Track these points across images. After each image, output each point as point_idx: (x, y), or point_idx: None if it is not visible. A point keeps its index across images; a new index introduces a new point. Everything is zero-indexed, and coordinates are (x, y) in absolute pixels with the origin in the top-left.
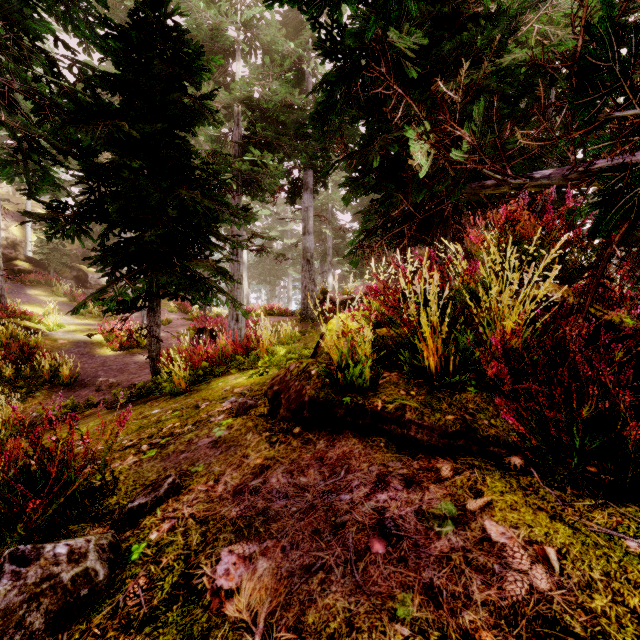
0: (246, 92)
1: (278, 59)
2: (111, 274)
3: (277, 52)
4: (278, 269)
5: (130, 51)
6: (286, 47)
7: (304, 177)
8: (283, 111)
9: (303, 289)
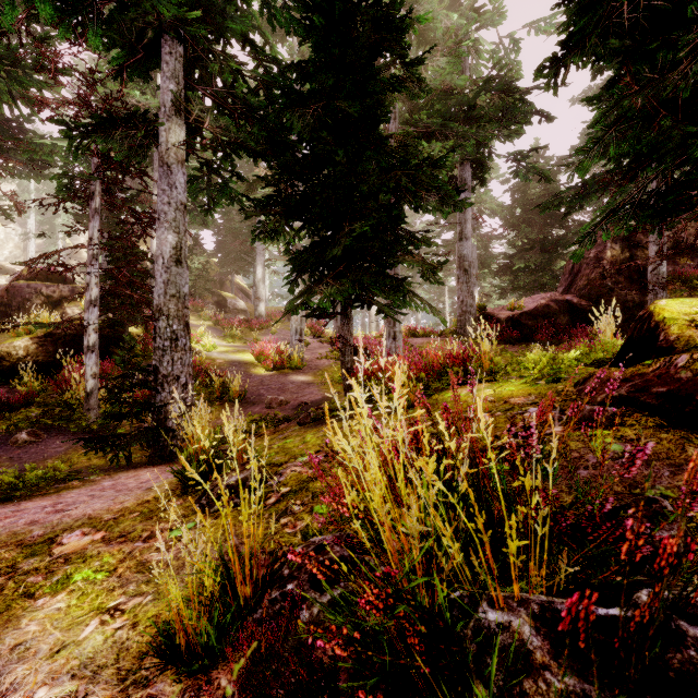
0: None
1: (452, 28)
2: (294, 282)
3: (435, 30)
4: None
5: None
6: (444, 23)
7: (460, 173)
8: (440, 98)
9: (459, 304)
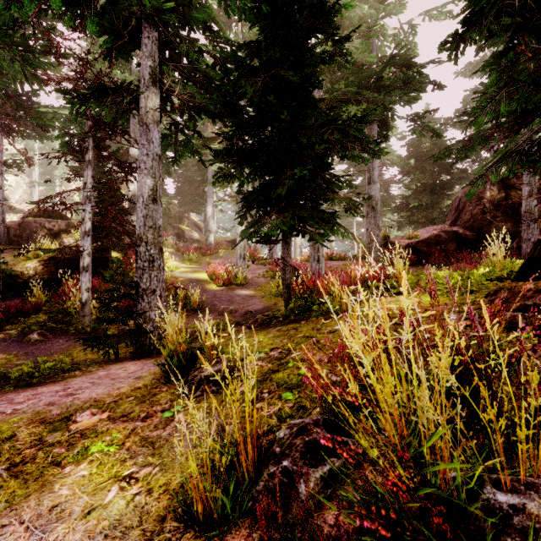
0: None
1: (365, 16)
2: (243, 216)
3: (349, 18)
4: None
5: None
6: (357, 13)
7: (369, 131)
8: (353, 72)
9: (368, 234)
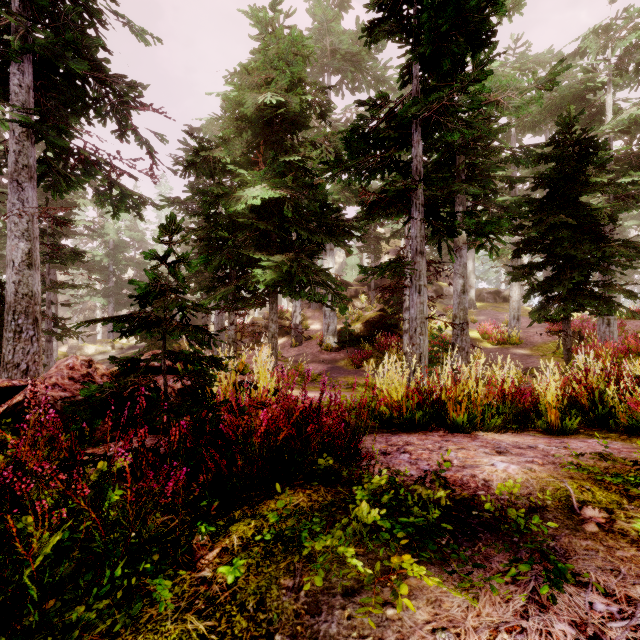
0: (624, 125)
1: None
2: (527, 297)
3: None
4: (634, 262)
5: (548, 161)
6: None
7: None
8: None
9: None
